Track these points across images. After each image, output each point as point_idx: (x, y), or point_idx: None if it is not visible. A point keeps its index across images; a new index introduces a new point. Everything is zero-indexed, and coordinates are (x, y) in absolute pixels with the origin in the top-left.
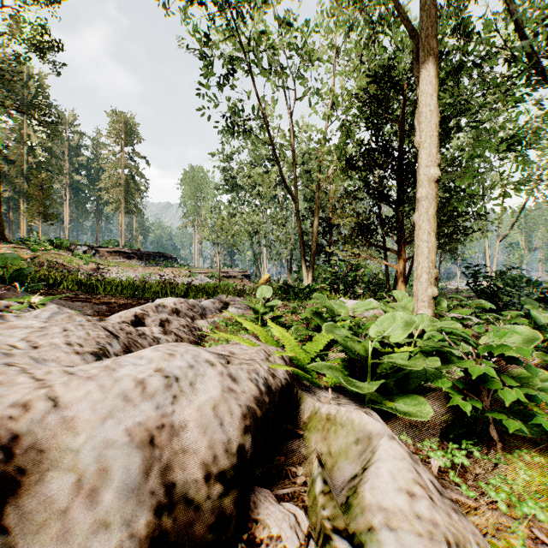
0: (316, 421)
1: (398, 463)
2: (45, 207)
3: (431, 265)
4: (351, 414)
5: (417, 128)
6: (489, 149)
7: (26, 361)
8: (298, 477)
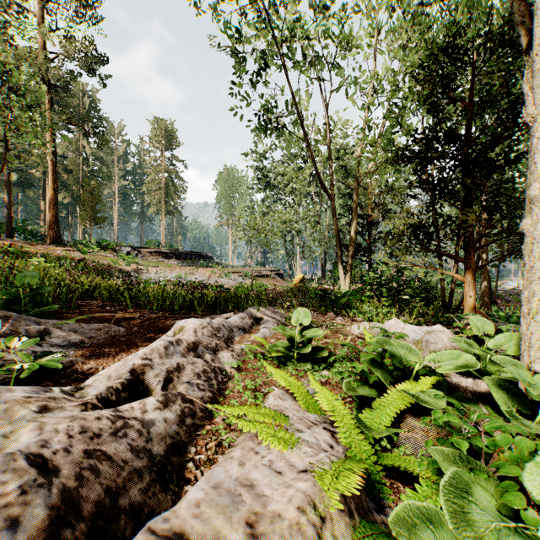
0: None
1: None
2: (95, 212)
3: None
4: None
5: (528, 95)
6: None
7: None
8: None
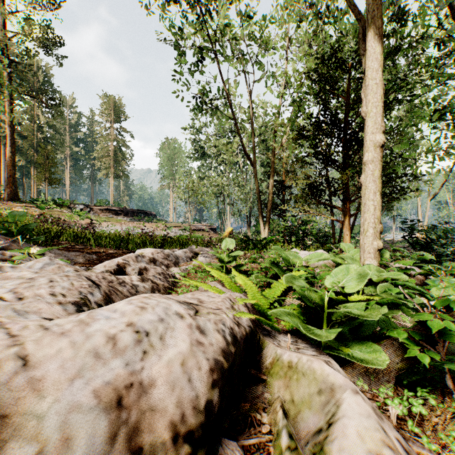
0: (278, 367)
1: (364, 421)
2: (50, 173)
3: (376, 221)
4: (312, 363)
5: (363, 100)
6: (424, 119)
7: (9, 314)
8: (263, 425)
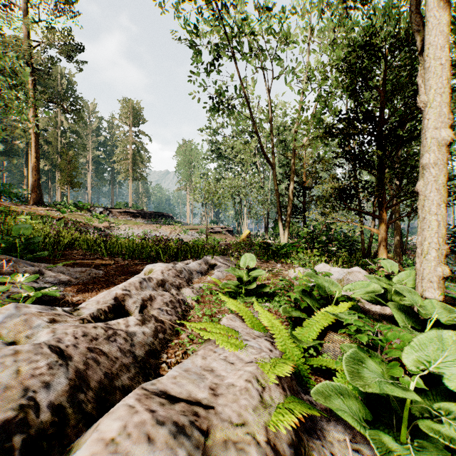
0: None
1: None
2: (72, 177)
3: (440, 241)
4: None
5: (421, 86)
6: None
7: None
8: None
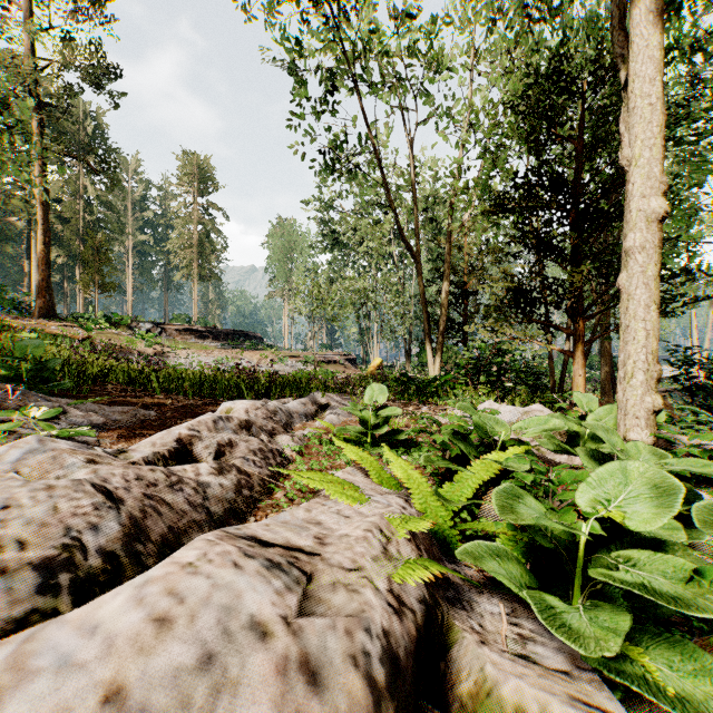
0: (489, 711)
1: None
2: (102, 275)
3: (650, 359)
4: None
5: (624, 136)
6: None
7: None
8: None
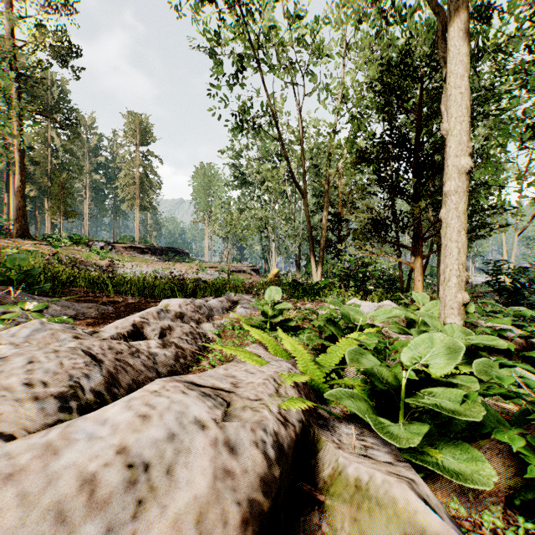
0: (340, 484)
1: None
2: (66, 205)
3: (461, 268)
4: (390, 486)
5: (444, 114)
6: (515, 137)
7: None
8: None
